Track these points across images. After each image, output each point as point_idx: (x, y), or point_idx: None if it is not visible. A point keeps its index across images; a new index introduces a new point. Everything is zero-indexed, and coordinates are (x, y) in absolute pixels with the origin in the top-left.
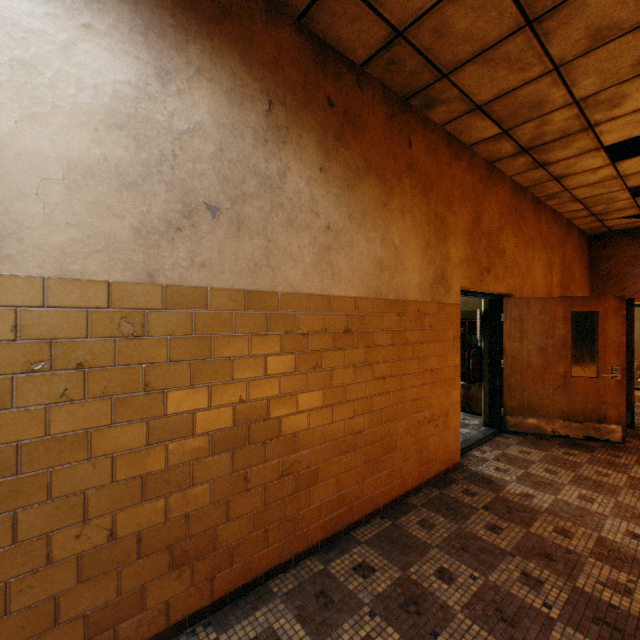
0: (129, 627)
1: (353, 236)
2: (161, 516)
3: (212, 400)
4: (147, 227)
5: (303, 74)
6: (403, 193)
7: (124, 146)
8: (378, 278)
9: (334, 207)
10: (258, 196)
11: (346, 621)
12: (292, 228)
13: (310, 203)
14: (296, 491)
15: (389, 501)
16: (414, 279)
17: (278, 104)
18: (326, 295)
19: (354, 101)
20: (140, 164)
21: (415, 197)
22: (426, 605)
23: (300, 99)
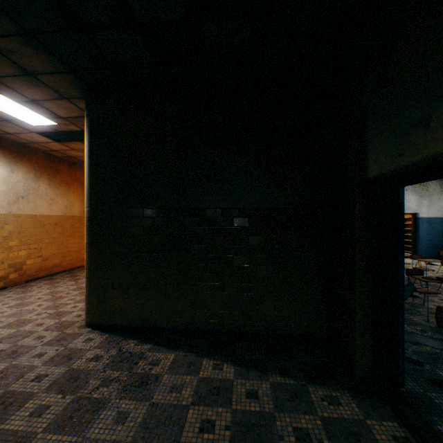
0: (6, 281)
1: (58, 200)
2: (12, 261)
3: (23, 238)
4: (10, 202)
5: (44, 163)
6: (74, 187)
7: (6, 187)
8: (66, 210)
9: (53, 193)
10: (33, 193)
11: (58, 279)
12: (42, 200)
13: (46, 193)
14: (43, 261)
15: (70, 269)
16: (78, 210)
17: (38, 171)
18: (51, 215)
19: (59, 166)
20: (8, 190)
21: (78, 188)
22: (77, 276)
23: (44, 169)
